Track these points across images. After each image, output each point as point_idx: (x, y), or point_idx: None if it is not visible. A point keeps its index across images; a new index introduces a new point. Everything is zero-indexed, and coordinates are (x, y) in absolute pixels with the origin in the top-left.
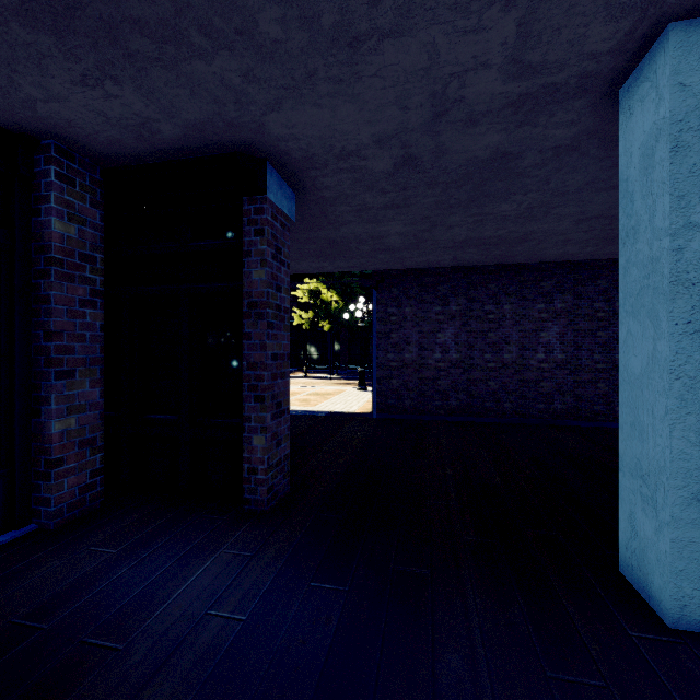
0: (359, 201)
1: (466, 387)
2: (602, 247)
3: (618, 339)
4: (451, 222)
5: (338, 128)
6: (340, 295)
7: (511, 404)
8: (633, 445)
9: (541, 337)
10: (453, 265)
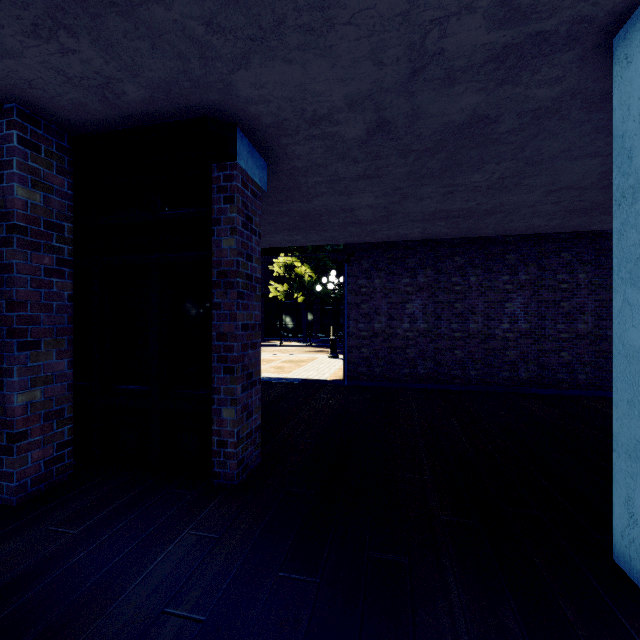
0: (331, 172)
1: (433, 356)
2: (568, 220)
3: (581, 310)
4: (422, 194)
5: (309, 88)
6: (313, 269)
7: (477, 372)
8: (632, 425)
9: (506, 307)
10: (421, 238)
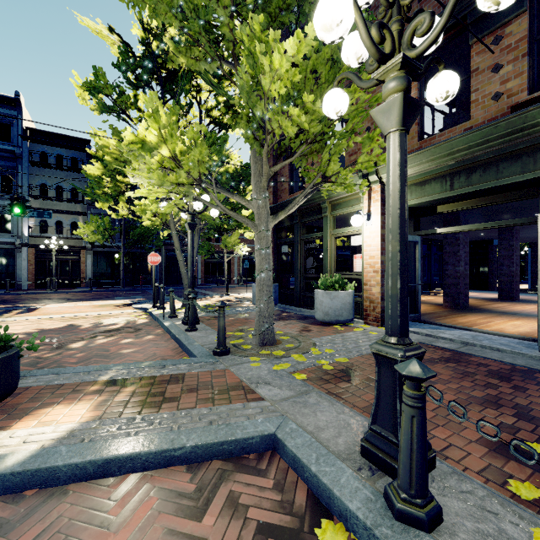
0: None
1: None
2: None
3: None
4: None
5: None
6: None
7: None
8: None
9: None
10: None
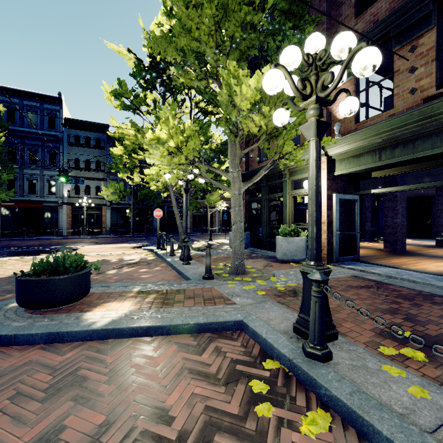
0: None
1: None
2: None
3: None
4: None
5: None
6: None
7: None
8: None
9: None
10: None
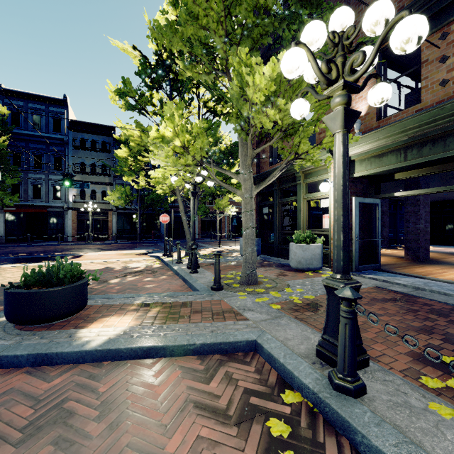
0: None
1: None
2: None
3: None
4: None
5: None
6: None
7: None
8: None
9: None
10: None
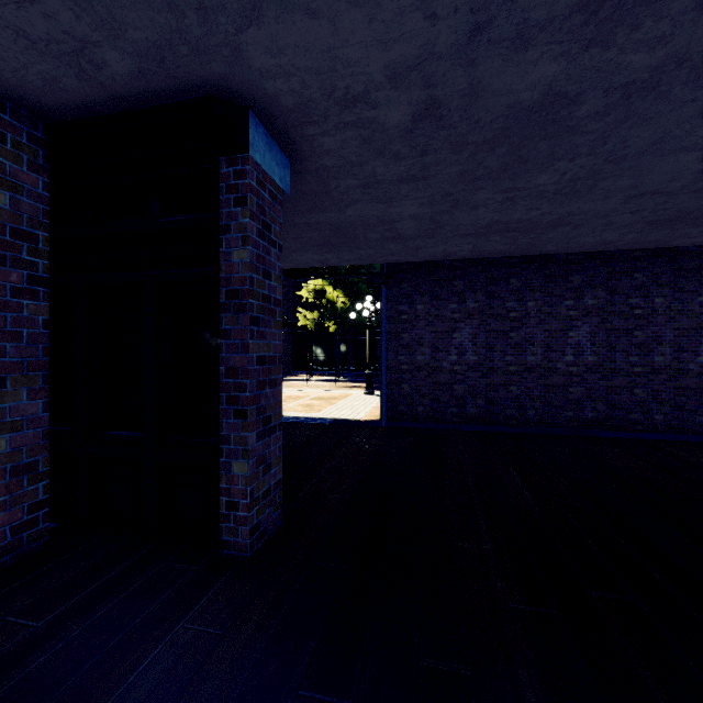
0: (367, 172)
1: (485, 393)
2: (646, 233)
3: (657, 339)
4: (475, 201)
5: (340, 54)
6: (347, 295)
7: (535, 411)
8: None
9: (570, 337)
10: (471, 256)
